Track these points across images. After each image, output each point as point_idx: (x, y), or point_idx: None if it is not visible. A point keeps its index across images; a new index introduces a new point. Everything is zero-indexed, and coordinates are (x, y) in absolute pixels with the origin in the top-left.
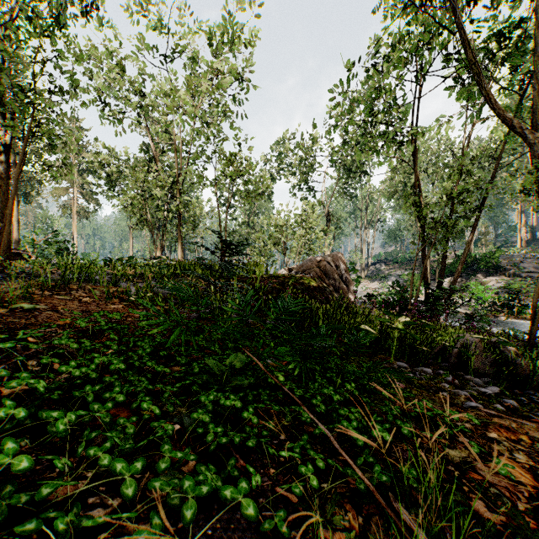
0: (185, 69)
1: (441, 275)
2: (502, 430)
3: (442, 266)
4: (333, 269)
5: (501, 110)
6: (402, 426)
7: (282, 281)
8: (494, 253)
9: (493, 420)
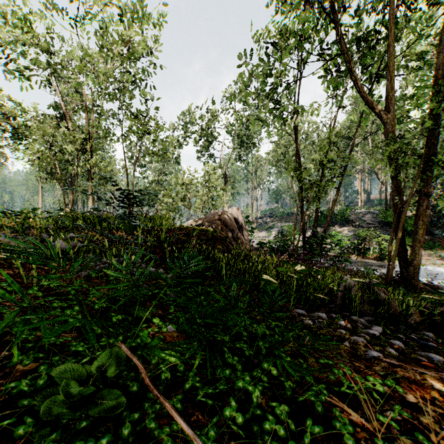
0: (96, 33)
1: (315, 226)
2: (414, 388)
3: (315, 219)
4: (232, 221)
5: (364, 94)
6: (343, 432)
7: (187, 233)
8: (346, 210)
9: (399, 373)
